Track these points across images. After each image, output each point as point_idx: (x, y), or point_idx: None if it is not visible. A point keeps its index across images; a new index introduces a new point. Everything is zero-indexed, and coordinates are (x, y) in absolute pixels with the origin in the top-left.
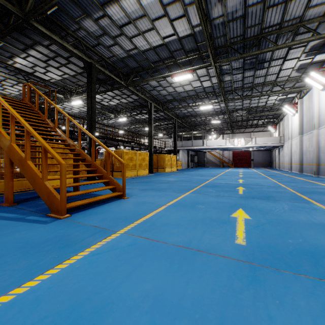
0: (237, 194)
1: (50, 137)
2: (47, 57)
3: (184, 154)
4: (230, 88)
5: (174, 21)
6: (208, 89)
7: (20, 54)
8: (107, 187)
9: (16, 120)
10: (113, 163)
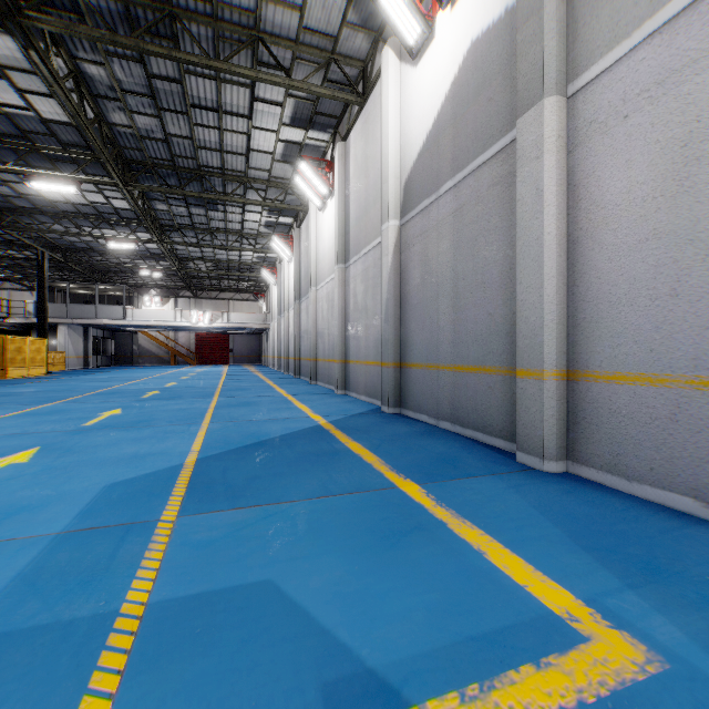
0: (138, 398)
1: None
2: None
3: (75, 334)
4: (171, 222)
5: (30, 93)
6: (127, 213)
7: None
8: None
9: None
10: None
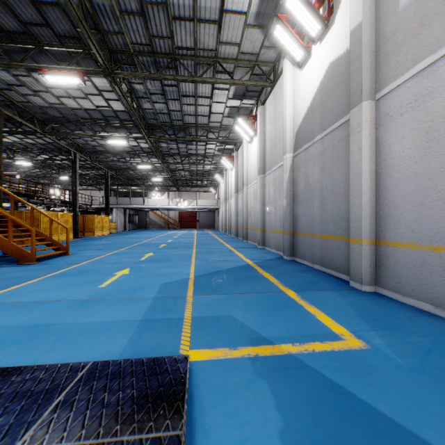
0: (158, 247)
1: None
2: None
3: (120, 213)
4: (168, 152)
5: (109, 100)
6: (147, 149)
7: None
8: (53, 247)
9: None
10: None
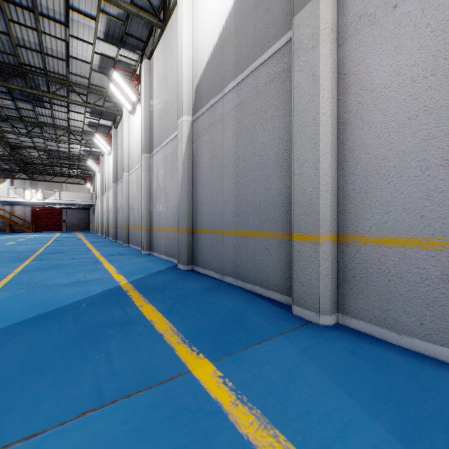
0: None
1: None
2: None
3: None
4: None
5: None
6: None
7: None
8: None
9: None
10: None
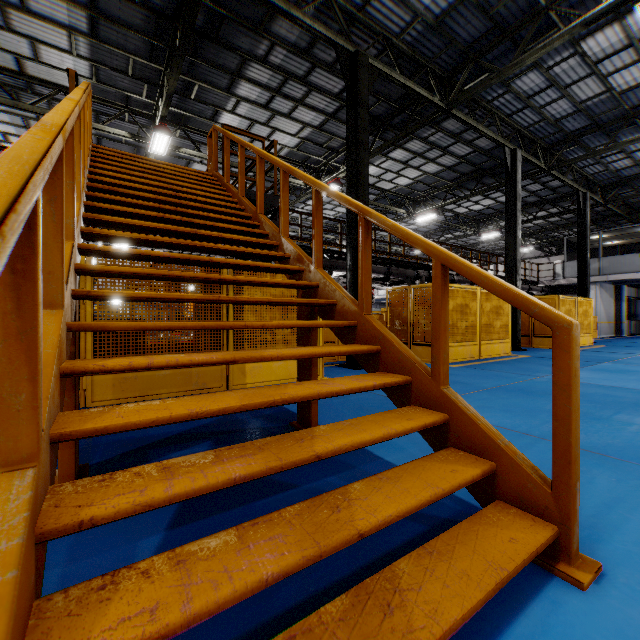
0: None
1: (230, 235)
2: (268, 91)
3: (604, 295)
4: None
5: None
6: None
7: (225, 102)
8: (444, 466)
9: (155, 197)
10: (411, 322)
